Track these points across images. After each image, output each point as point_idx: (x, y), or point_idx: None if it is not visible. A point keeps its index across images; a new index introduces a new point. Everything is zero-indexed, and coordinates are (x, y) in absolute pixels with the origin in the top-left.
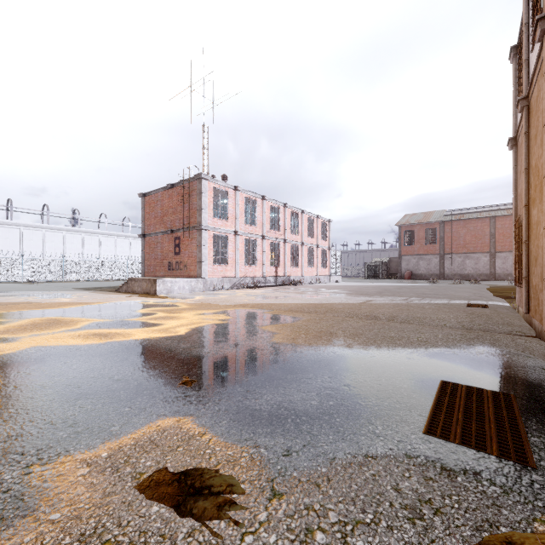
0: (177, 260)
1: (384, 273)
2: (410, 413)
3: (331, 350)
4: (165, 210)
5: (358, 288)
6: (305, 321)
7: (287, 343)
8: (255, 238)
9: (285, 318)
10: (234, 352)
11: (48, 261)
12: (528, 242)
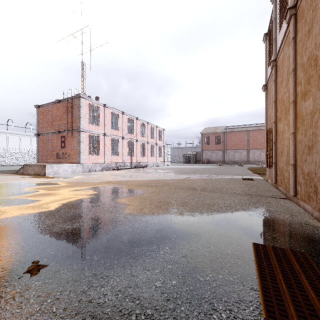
0: (63, 151)
1: (193, 160)
2: (244, 287)
3: (169, 218)
4: (54, 117)
5: (180, 169)
6: (149, 193)
7: (136, 213)
8: (118, 138)
9: (136, 191)
10: (92, 226)
11: None
12: (275, 143)
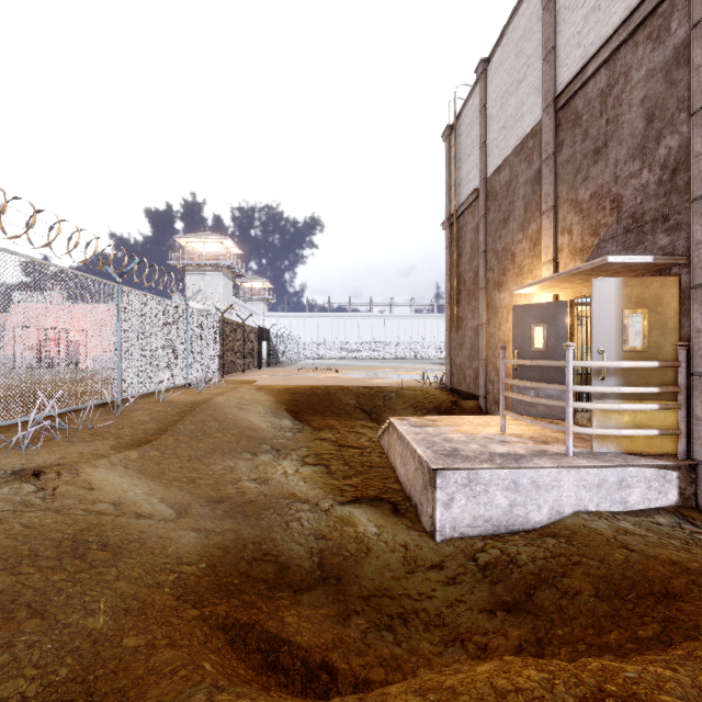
0: None
1: None
2: None
3: None
4: None
5: None
6: None
7: None
8: None
9: None
10: None
11: (414, 343)
12: None
